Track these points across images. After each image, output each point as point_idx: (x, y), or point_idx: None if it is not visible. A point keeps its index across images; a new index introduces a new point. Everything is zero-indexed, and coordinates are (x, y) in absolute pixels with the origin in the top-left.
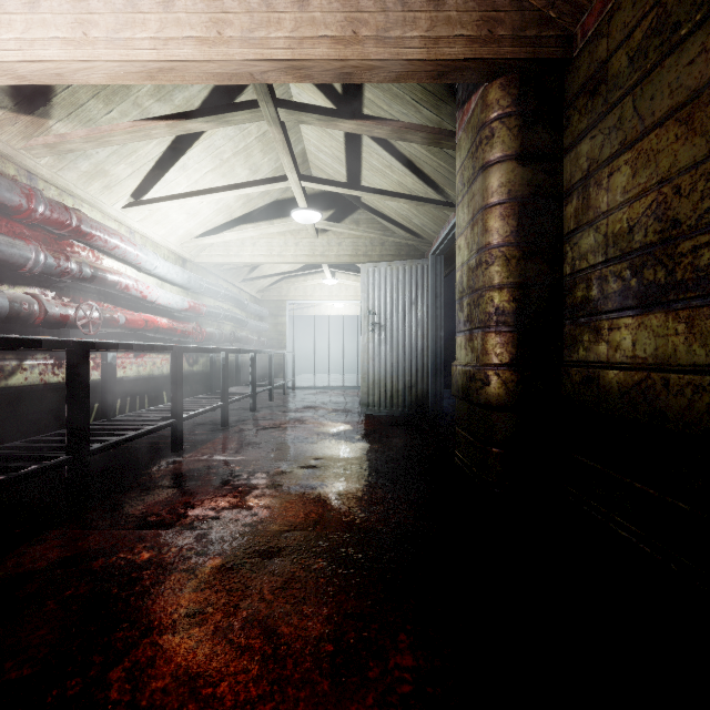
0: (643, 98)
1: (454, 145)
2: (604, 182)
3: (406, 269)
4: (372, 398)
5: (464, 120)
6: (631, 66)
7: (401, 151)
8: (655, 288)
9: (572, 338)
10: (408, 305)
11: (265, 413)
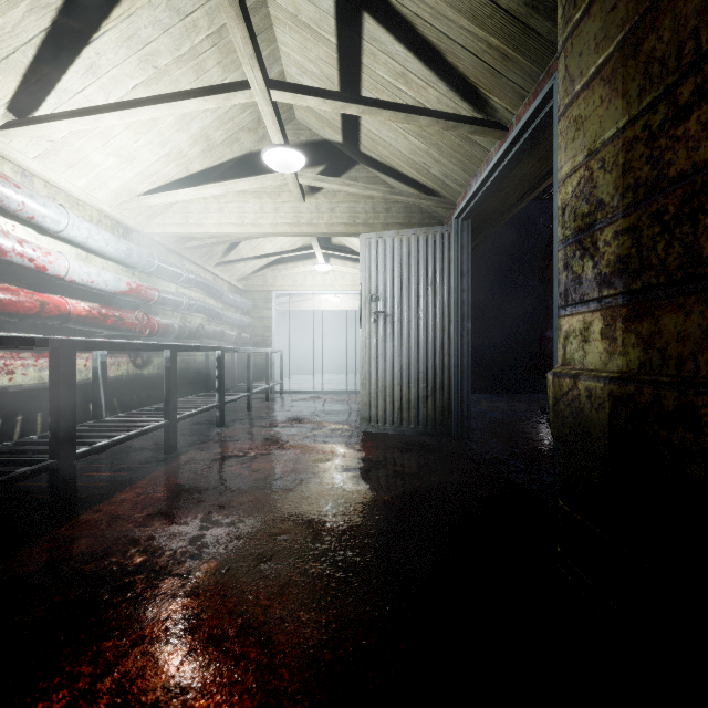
0: None
1: None
2: None
3: (420, 239)
4: (374, 411)
5: None
6: None
7: (423, 34)
8: None
9: None
10: (423, 287)
11: (235, 429)
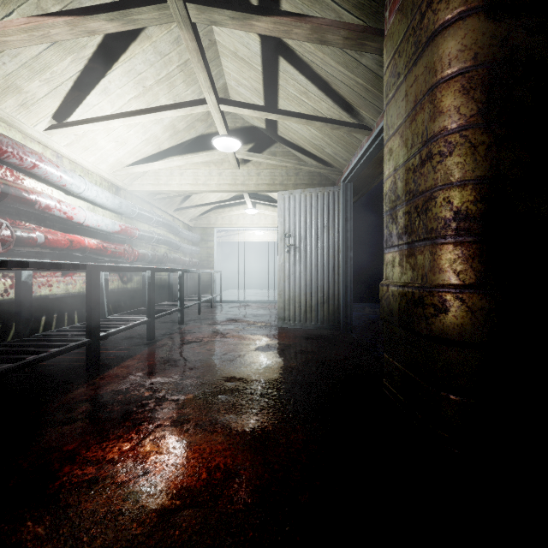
0: None
1: (378, 47)
2: None
3: (319, 195)
4: (287, 313)
5: None
6: None
7: (317, 72)
8: None
9: None
10: (321, 228)
11: (192, 326)
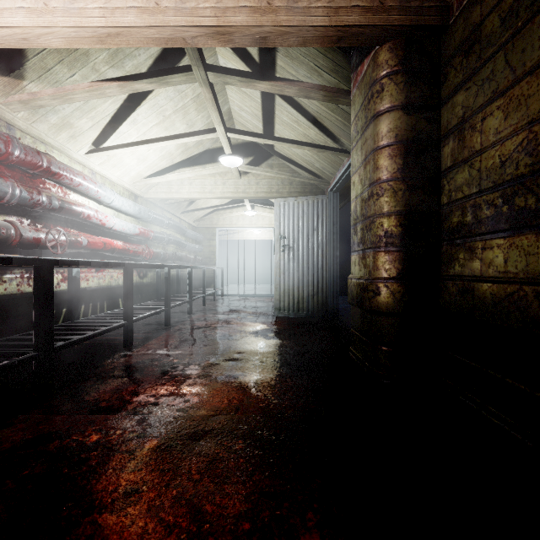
0: (515, 51)
1: (349, 102)
2: (477, 125)
3: (309, 202)
4: (282, 304)
5: (358, 79)
6: (503, 25)
7: (305, 108)
8: (525, 213)
9: (449, 257)
10: (311, 231)
11: (199, 315)
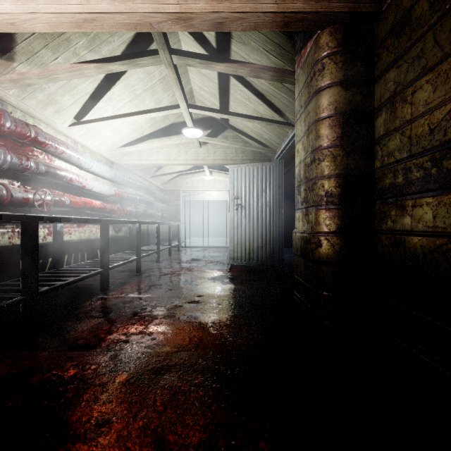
0: (443, 31)
1: (293, 81)
2: (408, 98)
3: (259, 168)
4: (236, 254)
5: (301, 61)
6: (432, 8)
7: (256, 87)
8: None
9: (382, 213)
10: (260, 192)
11: (166, 263)
